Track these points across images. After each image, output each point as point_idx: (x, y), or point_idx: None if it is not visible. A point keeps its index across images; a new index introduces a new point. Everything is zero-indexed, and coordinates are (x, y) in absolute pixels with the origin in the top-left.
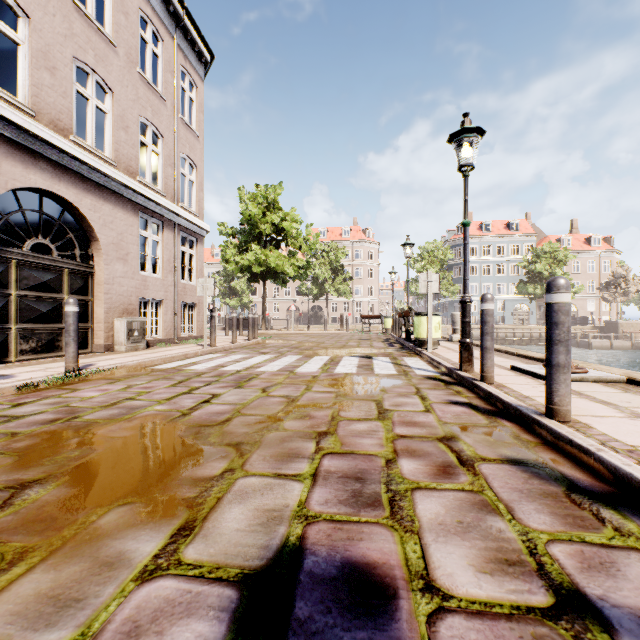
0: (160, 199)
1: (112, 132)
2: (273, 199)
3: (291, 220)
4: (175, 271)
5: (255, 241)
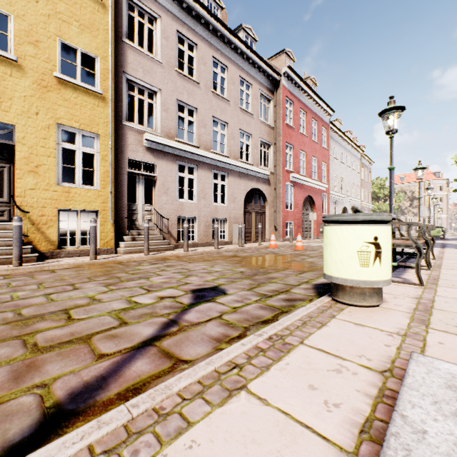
0: (368, 204)
1: (363, 195)
2: (383, 184)
3: None
4: None
5: (375, 200)
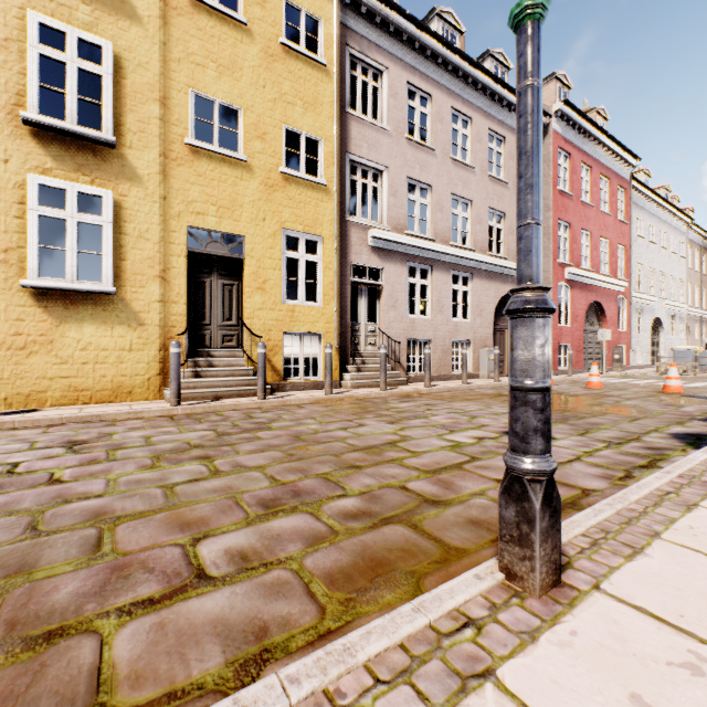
0: (700, 312)
1: (690, 296)
2: None
3: None
4: (701, 336)
5: None
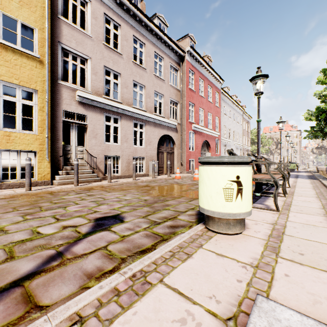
0: (248, 147)
1: (244, 141)
2: None
3: (264, 139)
4: None
5: (253, 144)
